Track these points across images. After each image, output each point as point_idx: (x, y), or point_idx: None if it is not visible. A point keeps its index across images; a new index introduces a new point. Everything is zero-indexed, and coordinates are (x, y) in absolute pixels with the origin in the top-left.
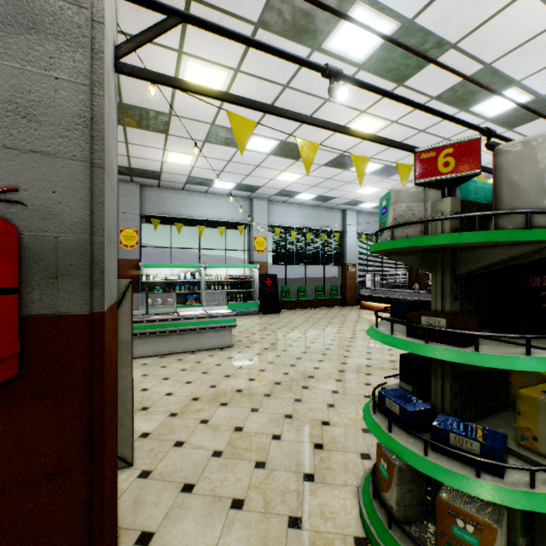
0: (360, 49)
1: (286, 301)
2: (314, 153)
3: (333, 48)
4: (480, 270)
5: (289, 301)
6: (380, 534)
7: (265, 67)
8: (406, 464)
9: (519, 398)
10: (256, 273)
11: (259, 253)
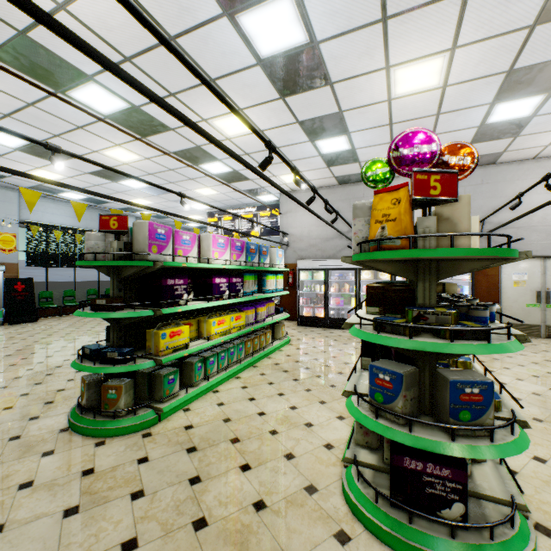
0: (103, 107)
1: (48, 308)
2: (37, 198)
3: (77, 97)
4: (133, 276)
5: (53, 307)
6: (75, 419)
7: (3, 84)
8: (94, 379)
9: (147, 333)
10: (0, 276)
11: (6, 253)
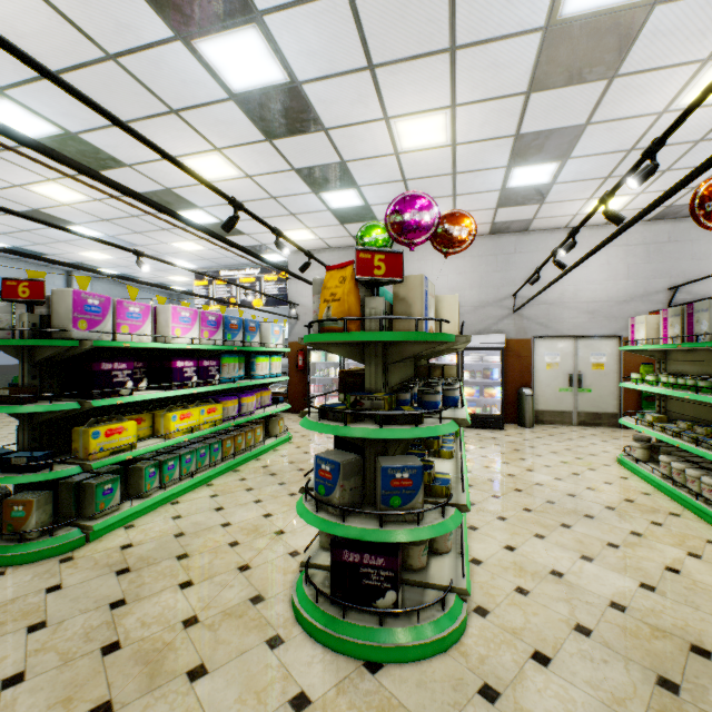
0: (23, 130)
1: None
2: None
3: None
4: (54, 359)
5: None
6: None
7: None
8: None
9: (74, 432)
10: None
11: None
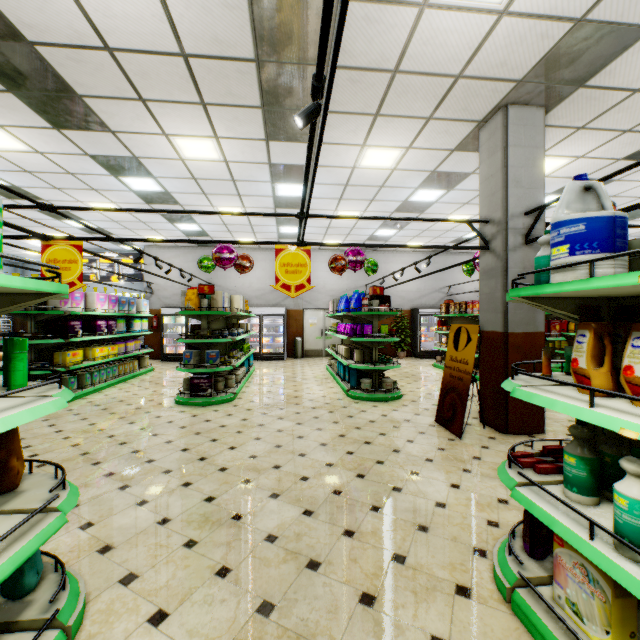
0: None
1: None
2: None
3: None
4: (45, 320)
5: None
6: None
7: None
8: None
9: (56, 354)
10: None
11: None
